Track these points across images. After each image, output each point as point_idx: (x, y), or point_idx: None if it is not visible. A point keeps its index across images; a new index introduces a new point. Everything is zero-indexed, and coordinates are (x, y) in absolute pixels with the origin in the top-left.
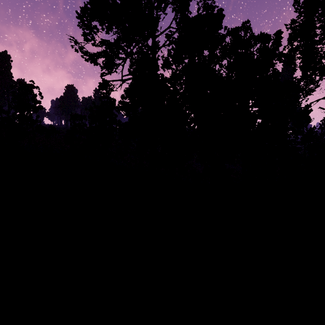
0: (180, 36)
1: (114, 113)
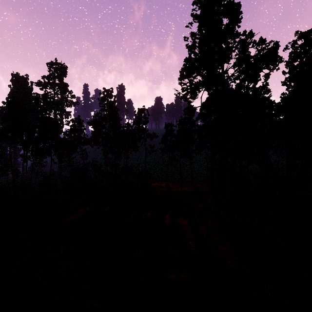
0: (240, 76)
1: (194, 119)
